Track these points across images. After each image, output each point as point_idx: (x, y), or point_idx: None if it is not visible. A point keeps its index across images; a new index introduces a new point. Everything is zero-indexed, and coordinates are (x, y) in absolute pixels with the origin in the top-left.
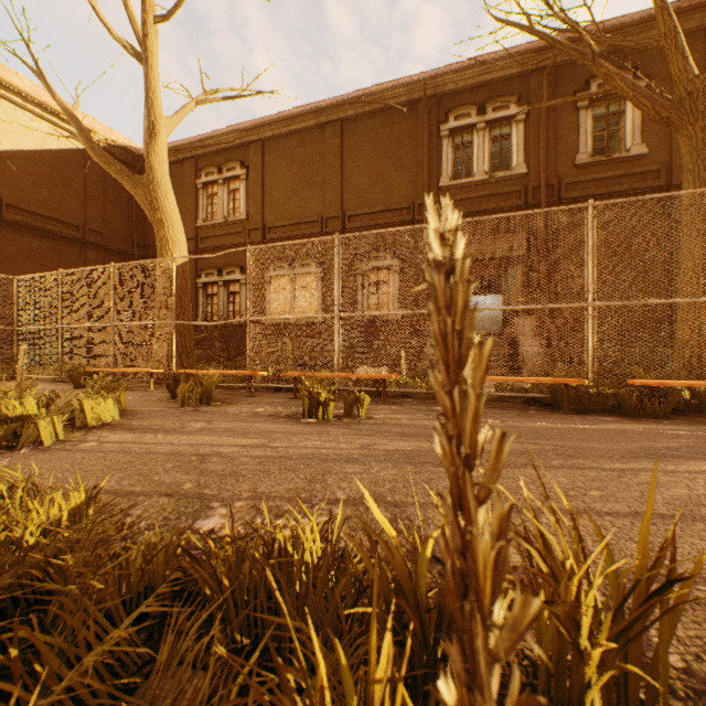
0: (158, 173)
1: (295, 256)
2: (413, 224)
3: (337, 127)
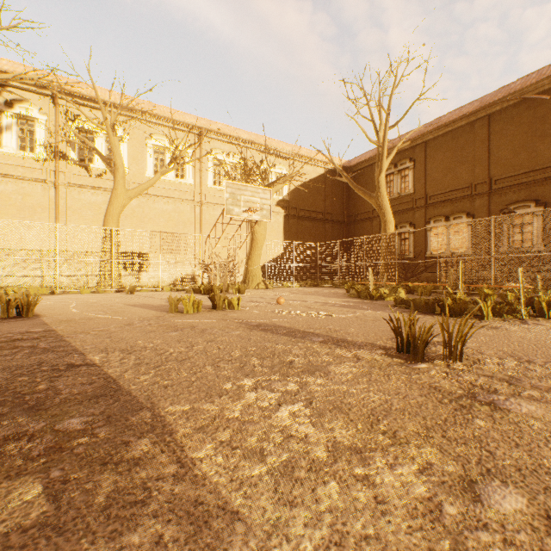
0: (381, 191)
1: (449, 212)
2: None
3: (483, 120)
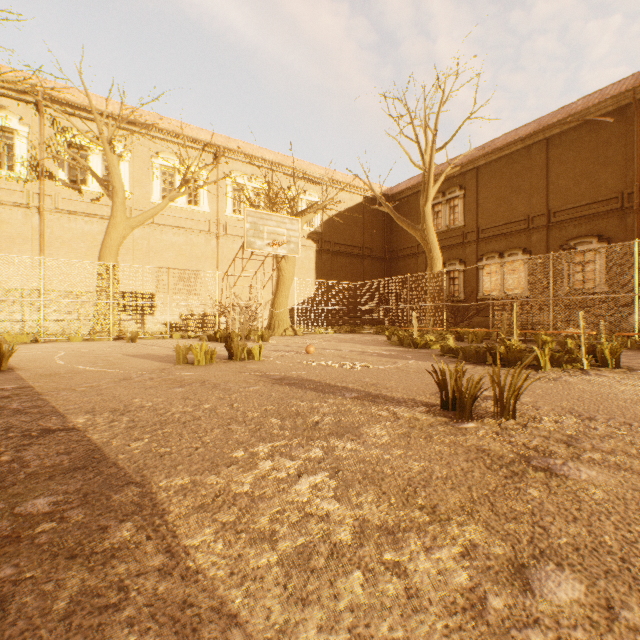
0: (428, 222)
1: (503, 248)
2: (621, 211)
3: (541, 145)
